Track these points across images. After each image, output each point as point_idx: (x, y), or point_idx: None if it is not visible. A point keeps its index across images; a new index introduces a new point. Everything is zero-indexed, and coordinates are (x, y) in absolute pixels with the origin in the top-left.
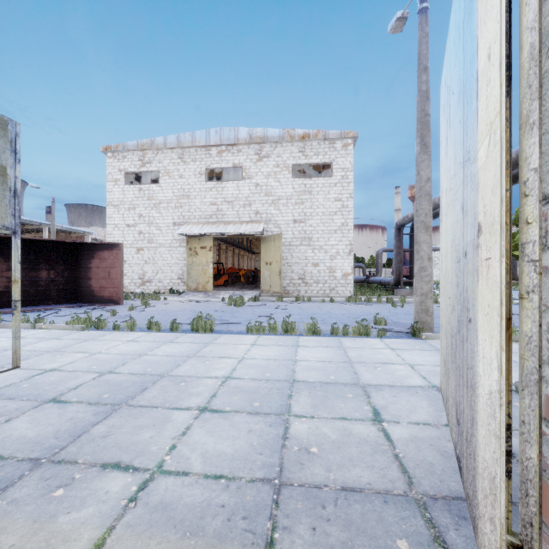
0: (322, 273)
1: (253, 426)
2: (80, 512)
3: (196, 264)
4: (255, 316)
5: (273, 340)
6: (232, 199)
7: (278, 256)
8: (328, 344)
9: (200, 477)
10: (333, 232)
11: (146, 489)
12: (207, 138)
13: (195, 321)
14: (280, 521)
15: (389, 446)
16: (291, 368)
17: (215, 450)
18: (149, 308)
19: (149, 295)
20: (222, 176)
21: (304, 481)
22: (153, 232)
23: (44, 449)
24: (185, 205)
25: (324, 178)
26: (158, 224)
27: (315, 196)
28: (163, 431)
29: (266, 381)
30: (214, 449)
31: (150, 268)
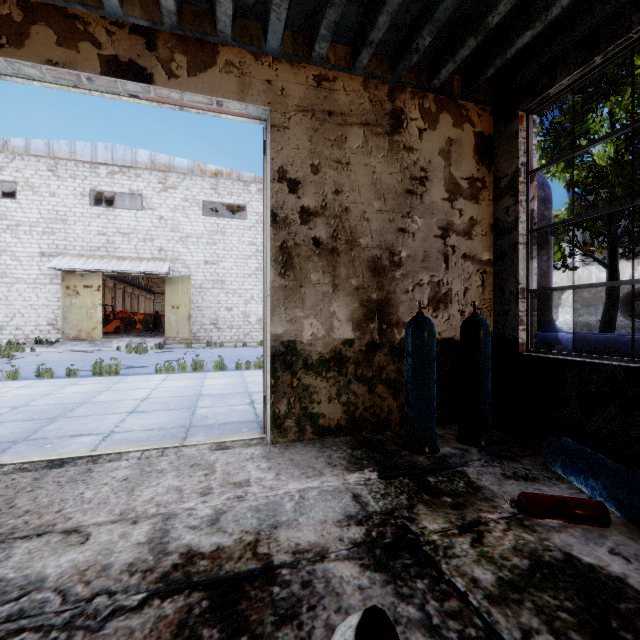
0: (237, 318)
1: (171, 414)
2: (71, 447)
3: (77, 307)
4: (162, 361)
5: (183, 376)
6: (129, 231)
7: (187, 300)
8: (231, 375)
9: (141, 431)
10: (247, 276)
11: (108, 437)
12: (93, 153)
13: (98, 365)
14: (190, 433)
15: (254, 410)
16: (198, 389)
17: (148, 423)
18: (16, 360)
19: (6, 346)
20: (113, 198)
21: (204, 424)
22: (5, 263)
23: (13, 438)
24: (60, 231)
25: (238, 220)
26: (14, 252)
27: (228, 237)
28: (105, 422)
29: (178, 397)
30: (146, 423)
31: (1, 310)
